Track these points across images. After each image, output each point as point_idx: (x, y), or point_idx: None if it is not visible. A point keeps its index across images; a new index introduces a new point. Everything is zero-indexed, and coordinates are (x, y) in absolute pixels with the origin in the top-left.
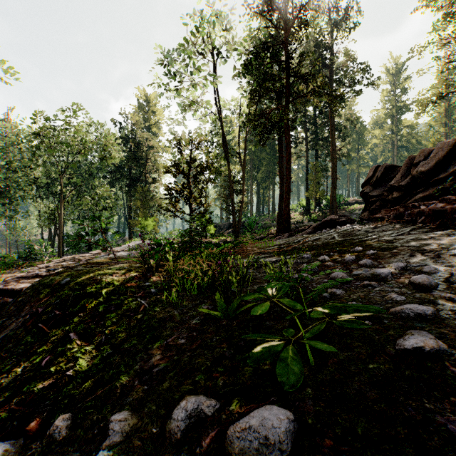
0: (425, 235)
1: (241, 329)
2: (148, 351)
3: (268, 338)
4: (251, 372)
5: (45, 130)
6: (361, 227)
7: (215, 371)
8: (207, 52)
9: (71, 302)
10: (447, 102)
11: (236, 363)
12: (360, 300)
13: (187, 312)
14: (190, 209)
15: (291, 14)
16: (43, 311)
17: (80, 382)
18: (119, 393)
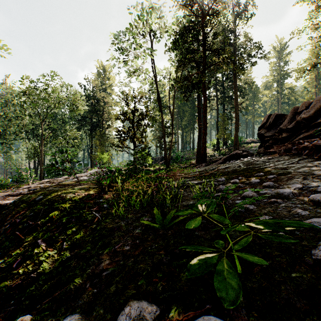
0: (311, 164)
1: (175, 238)
2: (99, 256)
3: (203, 250)
4: (186, 278)
5: (31, 89)
6: (259, 159)
7: (155, 276)
8: (146, 33)
9: (42, 214)
10: (317, 70)
11: (173, 269)
12: (270, 214)
13: (131, 223)
14: (134, 145)
15: (207, 5)
16: (20, 221)
17: (42, 283)
18: (72, 295)
